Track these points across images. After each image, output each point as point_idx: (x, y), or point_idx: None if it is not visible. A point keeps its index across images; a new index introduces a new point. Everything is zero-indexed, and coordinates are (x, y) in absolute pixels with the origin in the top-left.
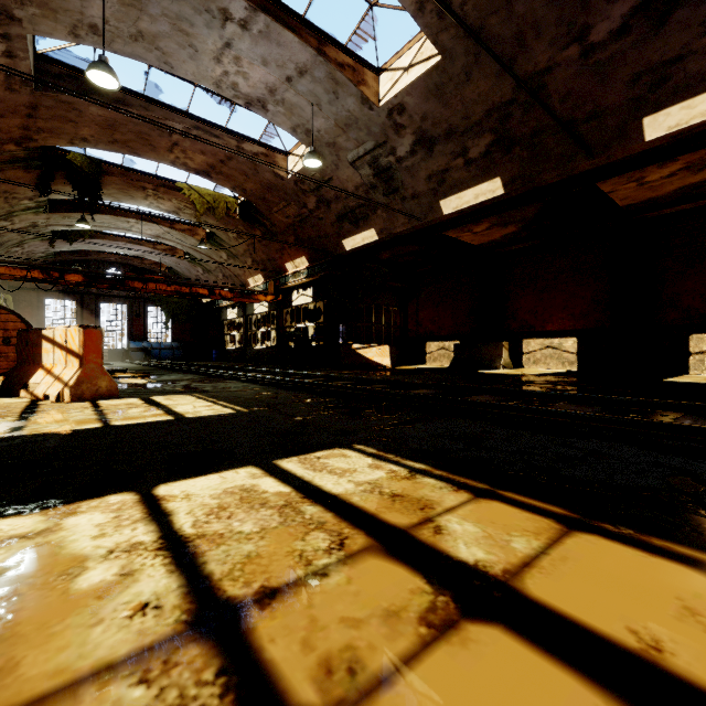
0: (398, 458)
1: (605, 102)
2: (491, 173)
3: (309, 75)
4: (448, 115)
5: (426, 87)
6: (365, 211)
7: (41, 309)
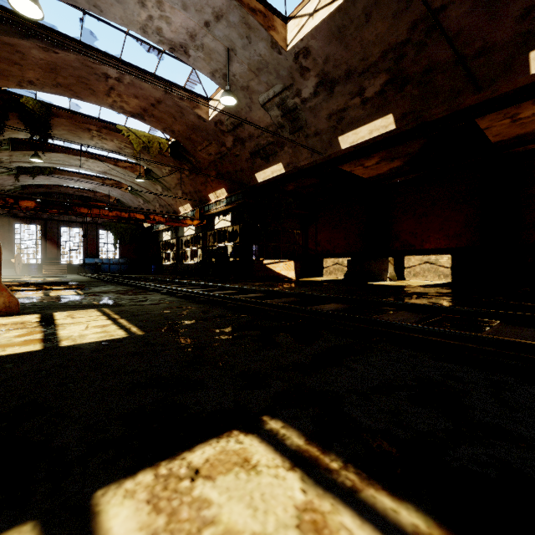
0: (352, 474)
1: (494, 38)
2: (384, 110)
3: (225, 20)
4: (348, 57)
5: (329, 30)
6: (274, 148)
7: (11, 232)
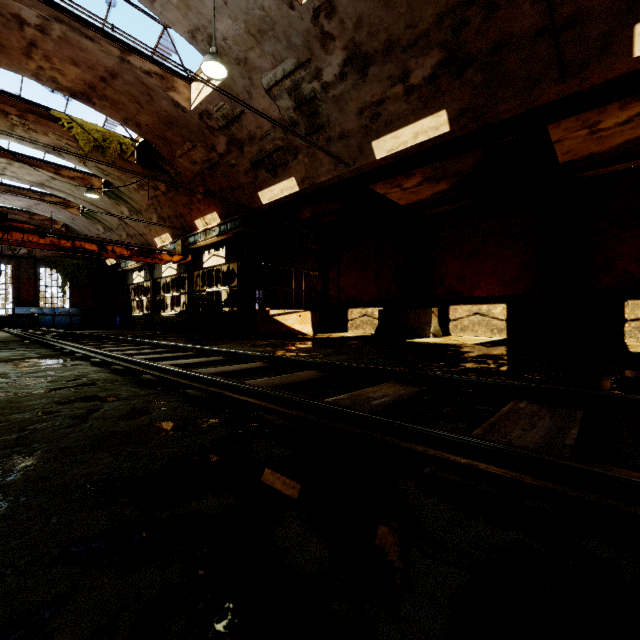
0: None
1: (589, 1)
2: (435, 105)
3: None
4: (389, 20)
5: None
6: (284, 155)
7: None
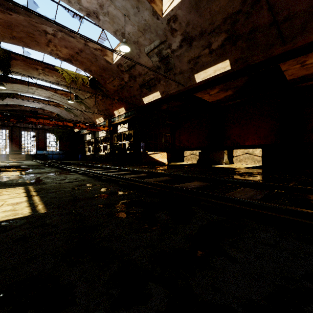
0: None
1: (295, 9)
2: (224, 57)
3: None
4: (201, 22)
5: (189, 3)
6: (154, 82)
7: None
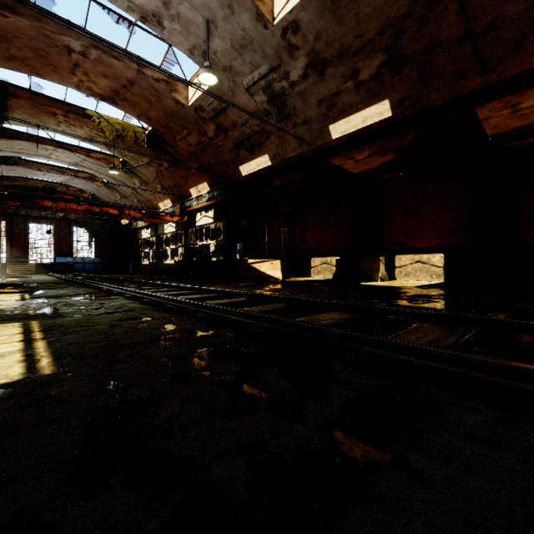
0: None
1: (504, 11)
2: (380, 96)
3: None
4: (341, 33)
5: (321, 0)
6: (260, 138)
7: None
